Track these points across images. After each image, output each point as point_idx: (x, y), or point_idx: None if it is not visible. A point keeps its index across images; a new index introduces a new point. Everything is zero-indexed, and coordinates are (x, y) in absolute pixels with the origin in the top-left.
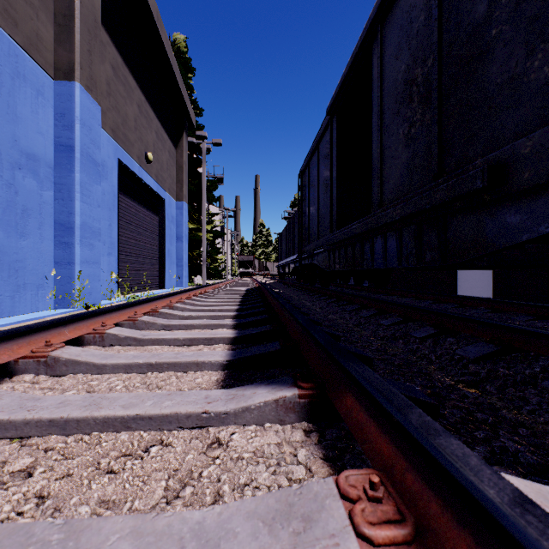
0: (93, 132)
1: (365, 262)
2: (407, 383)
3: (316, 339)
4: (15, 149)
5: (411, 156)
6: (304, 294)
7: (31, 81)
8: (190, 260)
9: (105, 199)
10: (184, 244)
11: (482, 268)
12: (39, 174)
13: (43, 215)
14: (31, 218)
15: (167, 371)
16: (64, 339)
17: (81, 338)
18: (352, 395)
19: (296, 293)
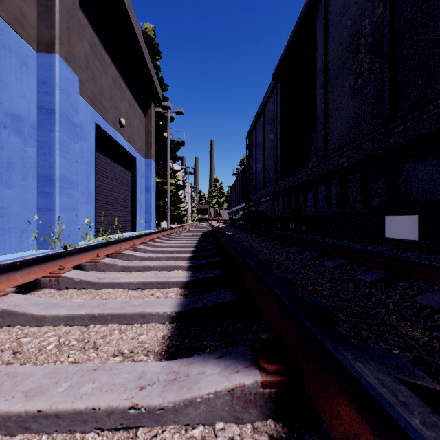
0: (71, 98)
1: (308, 208)
2: (380, 344)
3: (277, 294)
4: (0, 110)
5: (358, 106)
6: (251, 236)
7: (15, 52)
8: (157, 208)
9: (84, 156)
10: (152, 194)
11: (415, 213)
12: (23, 133)
13: (27, 168)
14: (15, 170)
15: (111, 324)
16: (14, 284)
17: (38, 281)
18: (349, 404)
19: (244, 236)
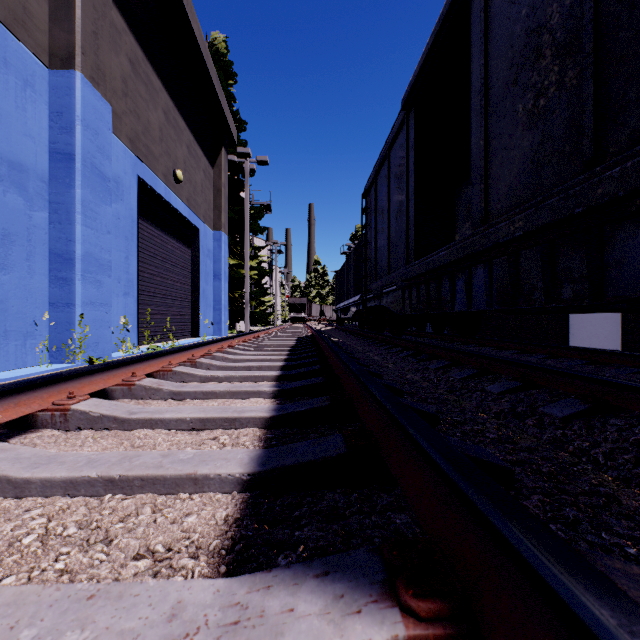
0: (100, 137)
1: (458, 301)
2: (602, 535)
3: (425, 450)
4: None
5: (539, 141)
6: (369, 345)
7: (15, 68)
8: (230, 302)
9: (121, 225)
10: (223, 282)
11: (620, 310)
12: (28, 189)
13: (33, 243)
14: (15, 245)
15: (141, 493)
16: None
17: (33, 417)
18: None
19: (359, 343)
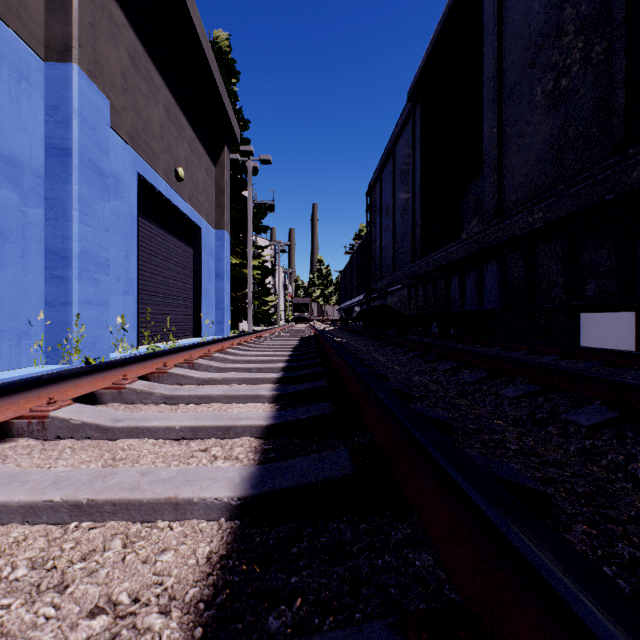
0: (98, 132)
1: (467, 300)
2: None
3: (455, 481)
4: None
5: (560, 125)
6: (373, 345)
7: (9, 59)
8: (233, 302)
9: (120, 223)
10: (225, 282)
11: (639, 309)
12: (22, 185)
13: (28, 240)
14: (9, 243)
15: (112, 520)
16: None
17: (8, 425)
18: None
19: (363, 344)
